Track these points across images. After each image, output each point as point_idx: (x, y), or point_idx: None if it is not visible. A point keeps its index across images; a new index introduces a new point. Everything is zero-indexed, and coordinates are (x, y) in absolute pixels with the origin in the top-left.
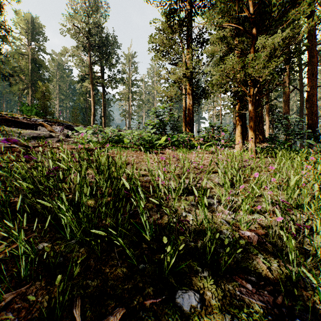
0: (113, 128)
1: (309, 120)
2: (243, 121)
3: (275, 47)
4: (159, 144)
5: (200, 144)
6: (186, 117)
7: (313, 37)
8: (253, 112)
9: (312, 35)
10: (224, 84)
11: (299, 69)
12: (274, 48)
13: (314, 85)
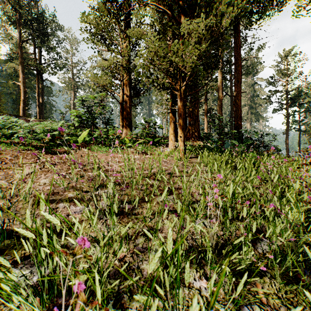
0: (13, 117)
1: (235, 122)
2: (176, 118)
3: (200, 36)
4: (75, 141)
5: (133, 142)
6: (123, 111)
7: (239, 49)
8: (181, 108)
9: (238, 47)
10: (151, 73)
11: (230, 79)
12: (198, 36)
13: (239, 91)
